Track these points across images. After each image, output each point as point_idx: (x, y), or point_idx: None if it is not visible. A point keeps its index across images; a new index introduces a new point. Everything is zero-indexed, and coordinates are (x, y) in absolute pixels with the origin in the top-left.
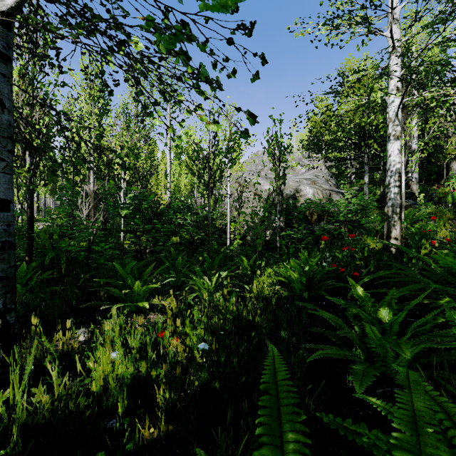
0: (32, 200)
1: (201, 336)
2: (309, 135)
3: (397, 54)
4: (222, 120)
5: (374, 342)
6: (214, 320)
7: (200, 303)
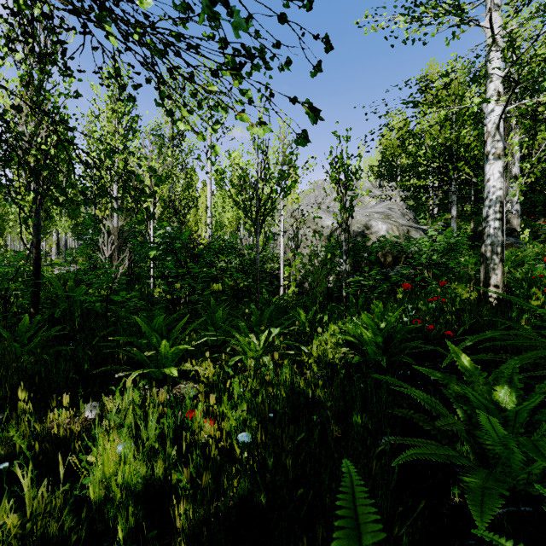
0: (38, 238)
1: (244, 419)
2: (381, 159)
3: (498, 49)
4: (274, 140)
5: (491, 437)
6: (260, 399)
7: (242, 374)
